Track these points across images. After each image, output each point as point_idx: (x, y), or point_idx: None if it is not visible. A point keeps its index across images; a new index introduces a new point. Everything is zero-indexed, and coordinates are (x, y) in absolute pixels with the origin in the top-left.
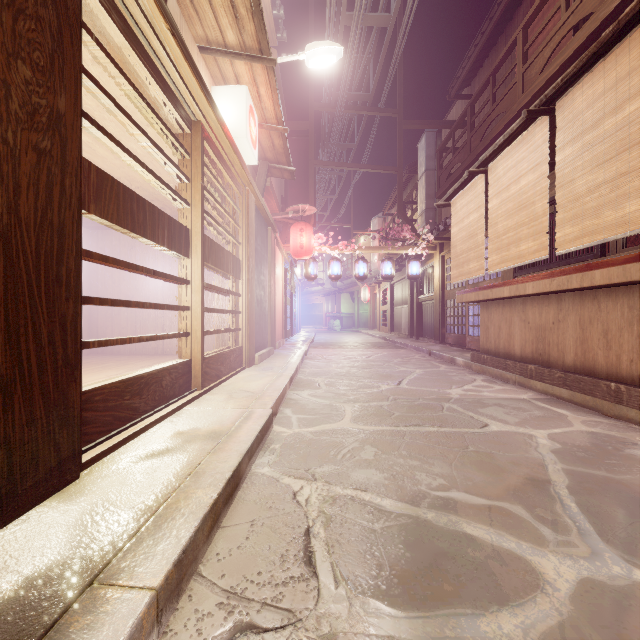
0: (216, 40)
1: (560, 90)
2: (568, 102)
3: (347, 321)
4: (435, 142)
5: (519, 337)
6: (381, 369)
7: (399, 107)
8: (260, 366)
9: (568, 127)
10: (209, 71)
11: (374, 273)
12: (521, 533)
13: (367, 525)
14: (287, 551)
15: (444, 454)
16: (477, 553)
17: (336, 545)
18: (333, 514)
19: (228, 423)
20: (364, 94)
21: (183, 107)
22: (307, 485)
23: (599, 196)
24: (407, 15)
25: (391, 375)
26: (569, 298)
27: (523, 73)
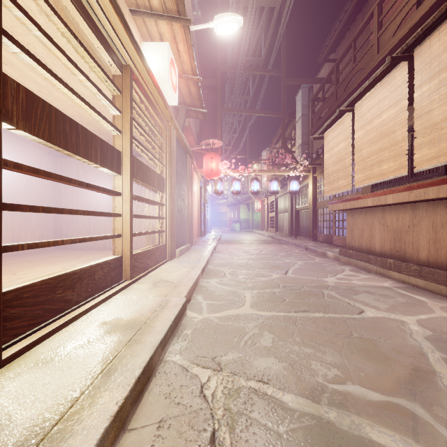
0: (143, 4)
1: (419, 39)
2: (425, 48)
3: (244, 224)
4: (308, 95)
5: (379, 237)
6: (271, 261)
7: (283, 68)
8: (180, 259)
9: (425, 68)
10: (139, 31)
11: (264, 190)
12: (428, 441)
13: (272, 428)
14: None
15: (333, 341)
16: None
17: None
18: (238, 413)
19: (147, 312)
20: (257, 59)
21: (115, 52)
22: (213, 376)
23: None
24: None
25: (279, 266)
26: (423, 207)
27: (378, 37)
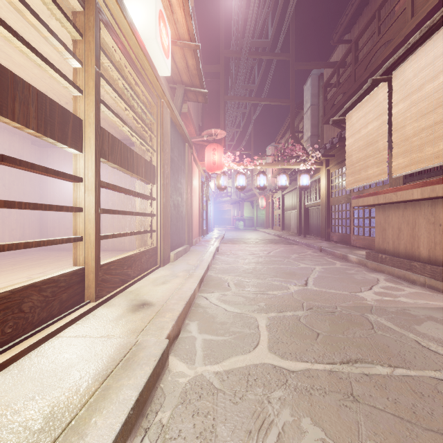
0: None
1: None
2: None
3: (248, 222)
4: (318, 83)
5: (426, 239)
6: (283, 265)
7: (292, 52)
8: (174, 264)
9: None
10: None
11: (268, 187)
12: None
13: None
14: None
15: None
16: None
17: None
18: None
19: (92, 380)
20: (264, 41)
21: None
22: None
23: None
24: None
25: (295, 273)
26: None
27: None
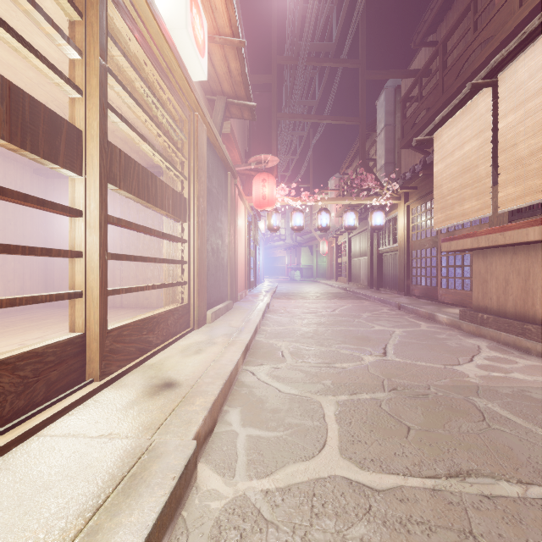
0: None
1: None
2: None
3: (306, 272)
4: (394, 98)
5: None
6: (353, 328)
7: (362, 57)
8: (212, 326)
9: None
10: None
11: (331, 228)
12: None
13: None
14: None
15: None
16: None
17: None
18: None
19: (73, 515)
20: (327, 43)
21: None
22: None
23: None
24: None
25: (369, 337)
26: None
27: None
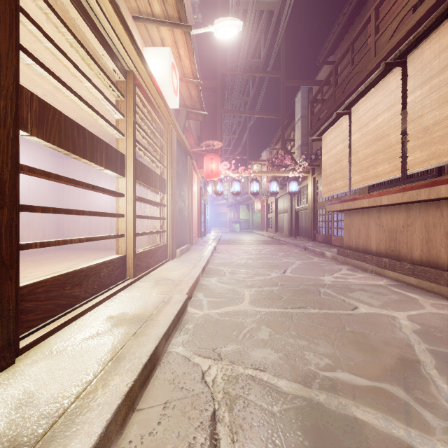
0: (146, 11)
1: (411, 46)
2: (418, 55)
3: (244, 225)
4: (308, 96)
5: (375, 237)
6: (270, 260)
7: (282, 70)
8: (180, 258)
9: (418, 74)
10: (141, 36)
11: (263, 191)
12: (406, 418)
13: (267, 408)
14: (194, 438)
15: (326, 334)
16: (370, 442)
17: (239, 431)
18: (236, 396)
19: (151, 308)
20: (257, 61)
21: (118, 59)
22: (214, 364)
23: (445, 127)
24: (289, 1)
25: (278, 265)
26: (416, 207)
27: (375, 41)
